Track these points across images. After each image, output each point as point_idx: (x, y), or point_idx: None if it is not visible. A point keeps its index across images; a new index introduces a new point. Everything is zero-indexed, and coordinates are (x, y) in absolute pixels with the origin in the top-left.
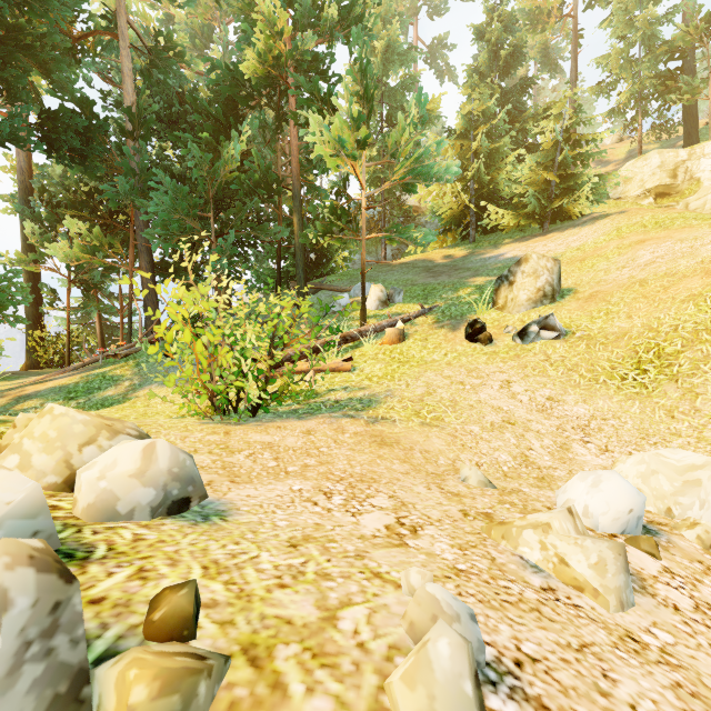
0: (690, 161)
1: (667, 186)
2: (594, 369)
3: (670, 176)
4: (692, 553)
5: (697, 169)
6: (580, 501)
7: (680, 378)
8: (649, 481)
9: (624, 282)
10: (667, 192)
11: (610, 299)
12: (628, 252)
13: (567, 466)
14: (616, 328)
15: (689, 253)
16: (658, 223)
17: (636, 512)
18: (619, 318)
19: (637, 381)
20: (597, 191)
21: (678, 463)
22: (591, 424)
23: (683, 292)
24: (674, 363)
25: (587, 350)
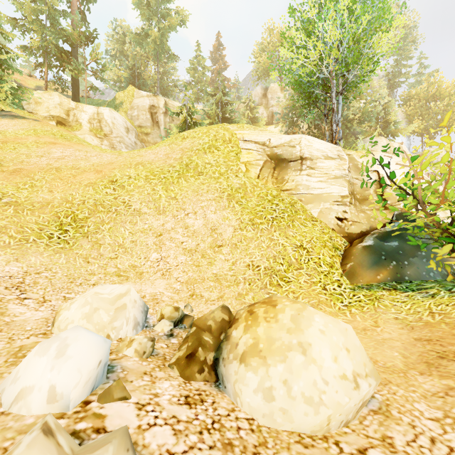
0: (77, 111)
1: (64, 119)
2: (25, 230)
3: (66, 113)
4: (139, 368)
5: (80, 117)
6: (43, 384)
7: (90, 235)
8: (93, 319)
9: (44, 166)
10: (64, 123)
11: (34, 176)
12: (44, 147)
13: (5, 333)
14: (41, 198)
15: (85, 158)
16: (63, 136)
17: (103, 361)
18: (43, 191)
19: (61, 239)
20: (16, 96)
21: (110, 296)
22: (27, 280)
23: (86, 180)
24: (85, 225)
25: (15, 214)
